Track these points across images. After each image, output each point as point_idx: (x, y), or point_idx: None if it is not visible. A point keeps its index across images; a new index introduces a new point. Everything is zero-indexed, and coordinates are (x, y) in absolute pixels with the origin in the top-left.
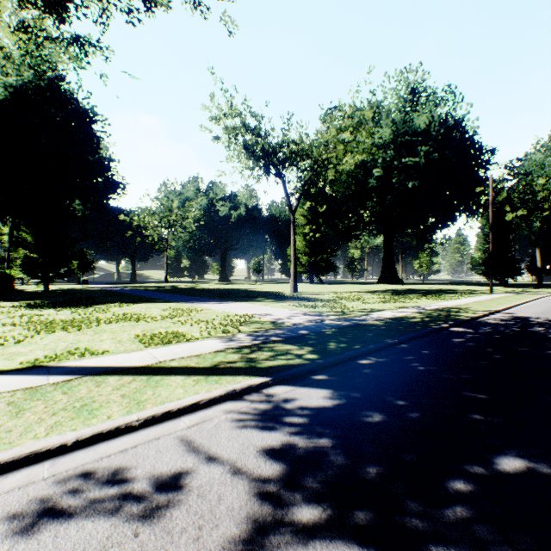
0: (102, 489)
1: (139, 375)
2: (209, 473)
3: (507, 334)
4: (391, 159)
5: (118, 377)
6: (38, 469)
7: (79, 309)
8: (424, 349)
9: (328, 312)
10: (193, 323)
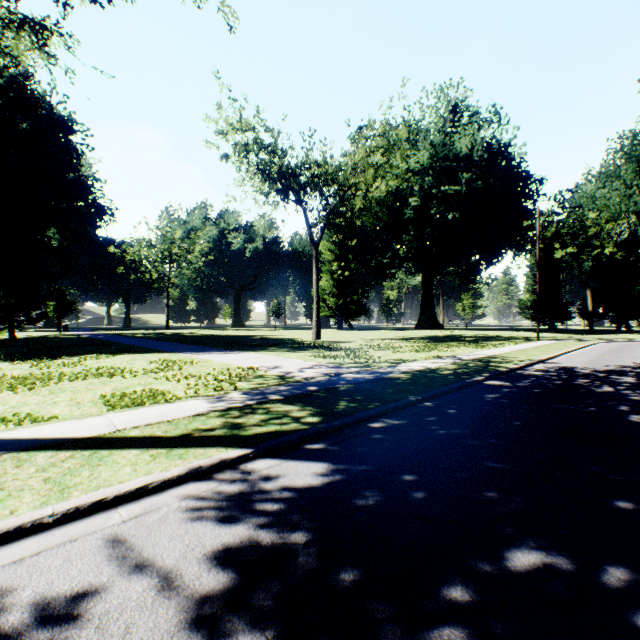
0: None
1: (82, 450)
2: (126, 590)
3: (548, 388)
4: (429, 187)
5: (51, 453)
6: None
7: (43, 362)
8: (450, 408)
9: (350, 364)
10: (182, 378)
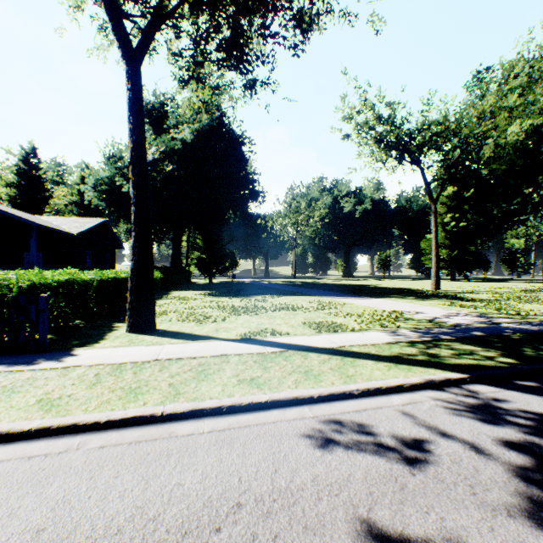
0: (360, 434)
1: (332, 355)
2: (450, 446)
3: None
4: None
5: (315, 354)
6: (302, 410)
7: (243, 298)
8: None
9: (497, 314)
10: (344, 315)
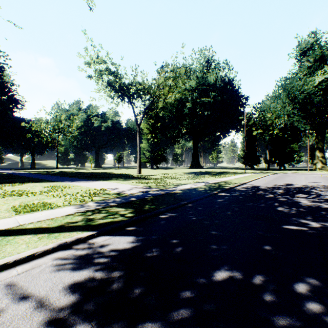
0: None
1: None
2: (16, 310)
3: (245, 196)
4: (196, 98)
5: None
6: None
7: None
8: (200, 207)
9: (154, 186)
10: (62, 195)
